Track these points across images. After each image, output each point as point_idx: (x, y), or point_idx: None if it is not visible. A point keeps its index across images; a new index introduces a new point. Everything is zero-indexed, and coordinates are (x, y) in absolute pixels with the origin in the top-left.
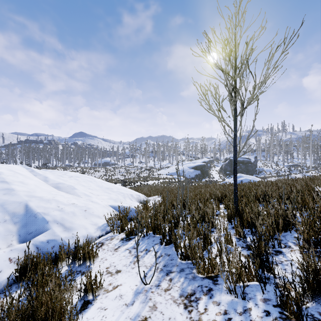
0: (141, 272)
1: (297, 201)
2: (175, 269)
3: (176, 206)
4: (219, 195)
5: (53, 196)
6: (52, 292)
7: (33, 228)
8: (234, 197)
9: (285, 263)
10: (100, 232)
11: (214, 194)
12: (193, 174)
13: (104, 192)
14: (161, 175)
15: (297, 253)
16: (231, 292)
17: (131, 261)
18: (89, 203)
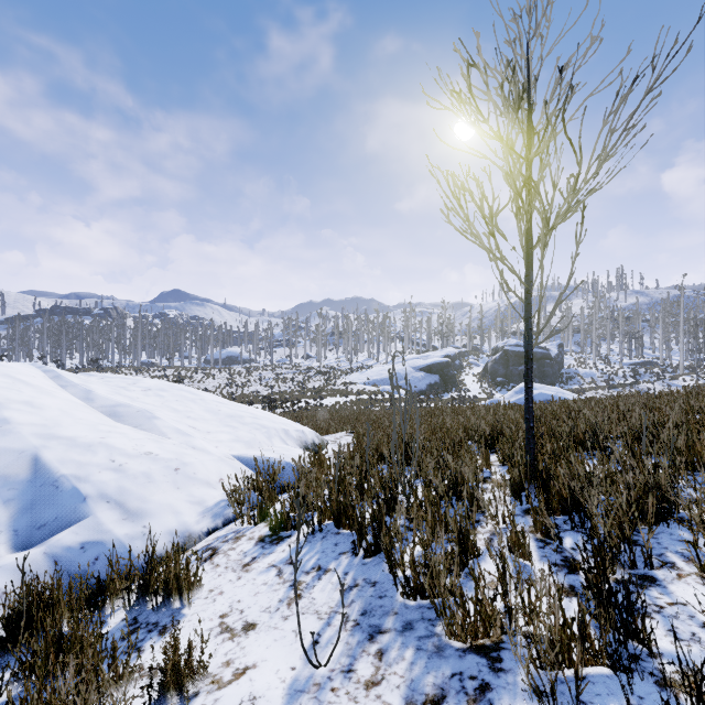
0: (305, 630)
1: (676, 448)
2: (390, 623)
3: (389, 459)
4: (487, 432)
5: (103, 437)
6: (69, 702)
7: (49, 515)
8: (527, 440)
9: (670, 612)
10: (209, 522)
11: (475, 430)
12: (424, 382)
13: (223, 425)
14: (352, 386)
15: (695, 583)
16: (542, 700)
17: (282, 598)
18: (185, 453)
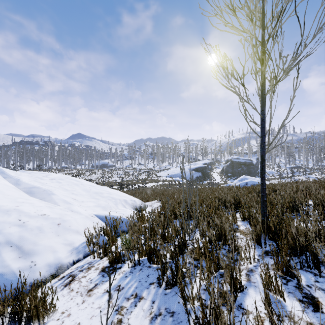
0: None
1: None
2: None
3: (179, 216)
4: (232, 201)
5: (17, 205)
6: None
7: None
8: (262, 208)
9: None
10: (75, 256)
11: (224, 200)
12: (194, 176)
13: (91, 197)
14: (160, 177)
15: None
16: None
17: (108, 323)
18: (66, 214)
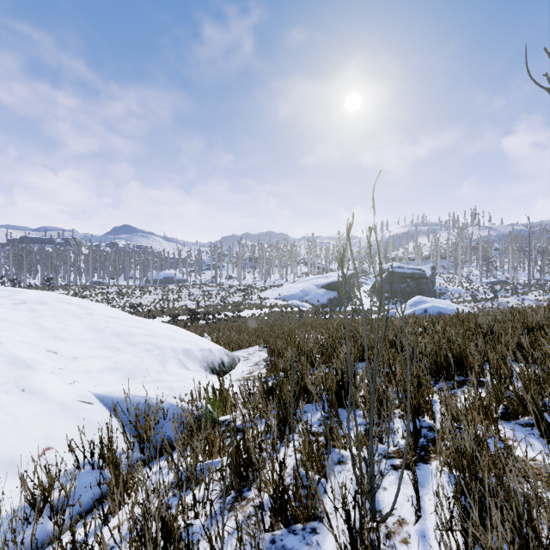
0: None
1: None
2: None
3: (317, 398)
4: (451, 359)
5: None
6: None
7: None
8: None
9: None
10: None
11: (421, 353)
12: (325, 297)
13: (102, 346)
14: (266, 300)
15: None
16: None
17: None
18: None
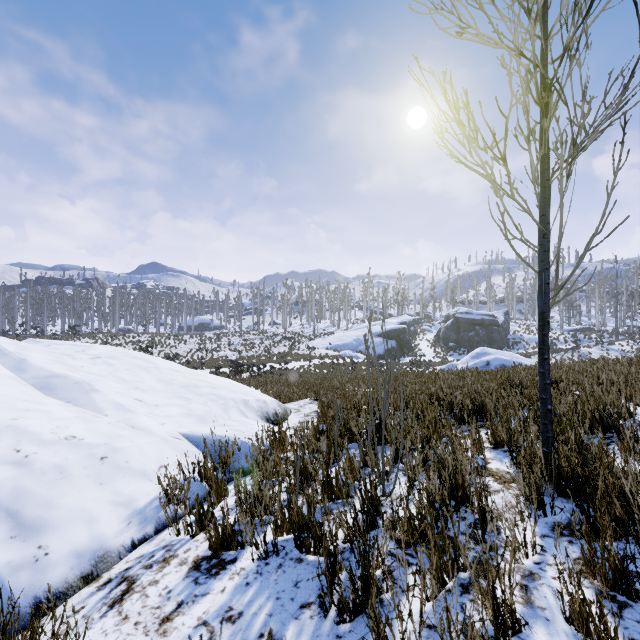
0: None
1: None
2: None
3: (359, 437)
4: (469, 406)
5: (15, 417)
6: None
7: None
8: (544, 426)
9: None
10: (136, 531)
11: (451, 403)
12: (382, 347)
13: (175, 396)
14: (315, 351)
15: None
16: None
17: None
18: (120, 434)
